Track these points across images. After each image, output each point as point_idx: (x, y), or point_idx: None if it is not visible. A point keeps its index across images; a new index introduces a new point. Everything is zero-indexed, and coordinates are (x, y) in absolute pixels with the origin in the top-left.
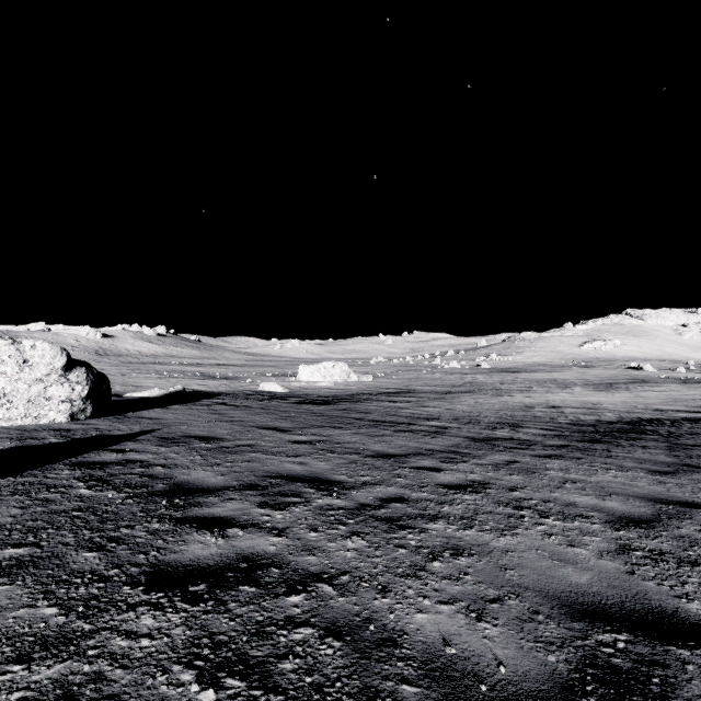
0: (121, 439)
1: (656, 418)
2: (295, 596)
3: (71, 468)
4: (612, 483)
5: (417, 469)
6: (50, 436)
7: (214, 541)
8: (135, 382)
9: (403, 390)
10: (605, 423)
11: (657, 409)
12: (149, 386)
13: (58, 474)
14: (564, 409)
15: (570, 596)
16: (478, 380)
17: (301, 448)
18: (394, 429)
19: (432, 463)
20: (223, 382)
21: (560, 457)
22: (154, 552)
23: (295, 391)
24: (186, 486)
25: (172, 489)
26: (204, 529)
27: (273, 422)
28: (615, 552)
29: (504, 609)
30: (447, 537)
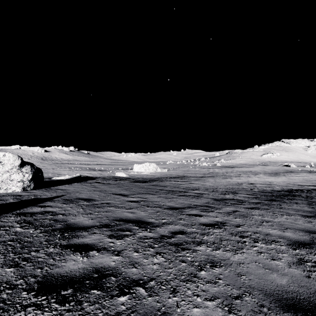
0: (45, 200)
1: (299, 189)
2: (123, 297)
3: (15, 216)
4: (286, 222)
5: (190, 215)
6: (11, 199)
7: (81, 259)
8: (58, 172)
9: (181, 176)
10: (276, 191)
11: (299, 184)
12: (65, 174)
13: (7, 219)
14: (256, 184)
15: (279, 293)
16: (215, 171)
17: (133, 204)
18: (178, 195)
19: (196, 212)
20: (99, 172)
21: (258, 208)
22: (46, 267)
23: (132, 176)
24: (72, 226)
25: (65, 227)
26: (77, 252)
27: (120, 191)
28: (296, 263)
29: (243, 304)
30: (207, 255)
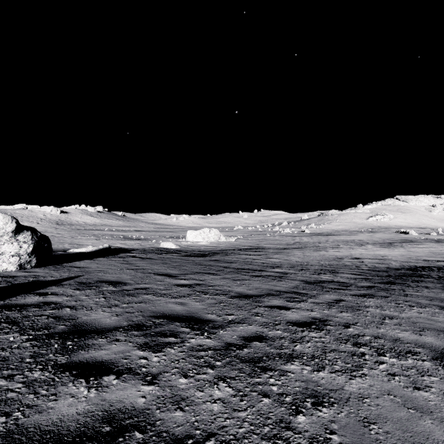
0: (49, 284)
1: (427, 266)
2: None
3: None
4: (419, 319)
5: (270, 308)
6: None
7: (85, 394)
8: (79, 242)
9: (255, 247)
10: (393, 269)
11: (425, 259)
12: (88, 244)
13: None
14: (363, 259)
15: None
16: (303, 240)
17: (183, 290)
18: (251, 275)
19: (280, 303)
20: (137, 242)
21: (372, 296)
22: (18, 412)
23: (184, 248)
24: (83, 327)
25: (70, 330)
26: (81, 377)
27: (166, 269)
28: None
29: None
30: (305, 380)
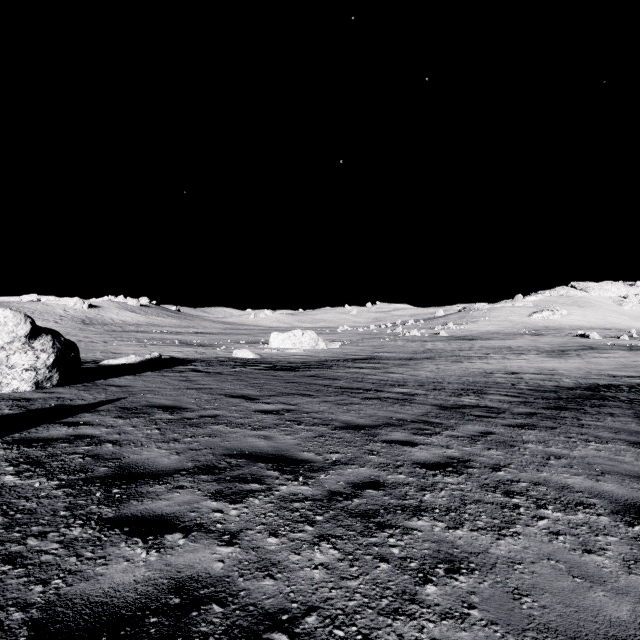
0: (79, 410)
1: (613, 384)
2: None
3: (9, 446)
4: (598, 458)
5: (390, 443)
6: (6, 407)
7: (144, 557)
8: (115, 349)
9: (368, 357)
10: (565, 389)
11: (611, 374)
12: (128, 353)
13: None
14: (523, 375)
15: None
16: (437, 347)
17: (268, 419)
18: (362, 397)
19: (404, 436)
20: (199, 349)
21: (533, 426)
22: (58, 580)
23: (266, 358)
24: (132, 470)
25: (115, 473)
26: (136, 536)
27: (242, 389)
28: None
29: None
30: (436, 541)
